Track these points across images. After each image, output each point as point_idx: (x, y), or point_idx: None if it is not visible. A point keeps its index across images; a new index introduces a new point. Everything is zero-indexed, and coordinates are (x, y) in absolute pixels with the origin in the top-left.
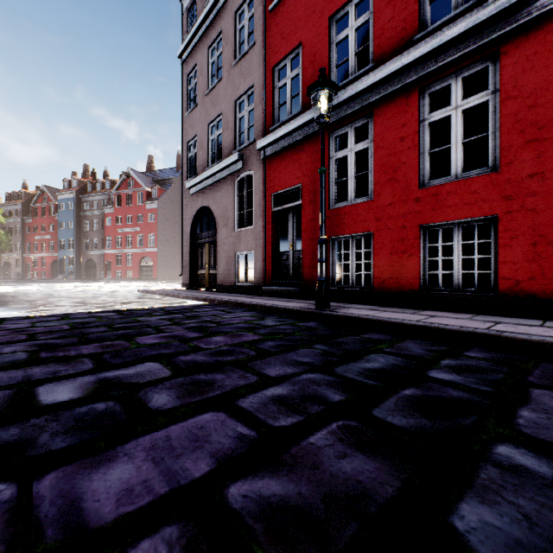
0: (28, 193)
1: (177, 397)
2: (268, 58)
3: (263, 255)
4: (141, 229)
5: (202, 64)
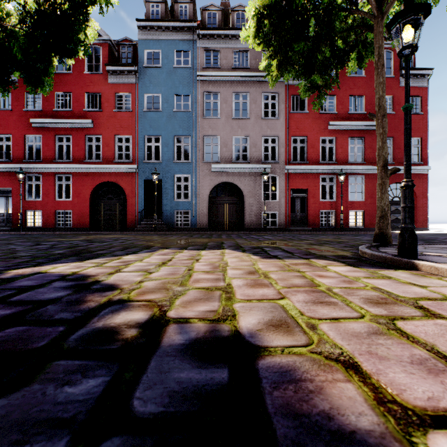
0: None
1: None
2: None
3: None
4: None
5: None
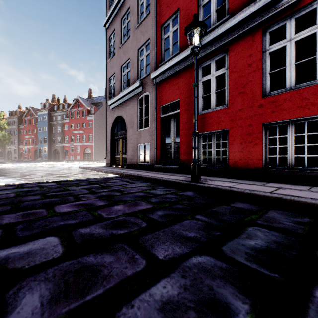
0: (21, 111)
1: (48, 302)
2: (158, 20)
3: (155, 145)
4: (84, 131)
5: (118, 29)
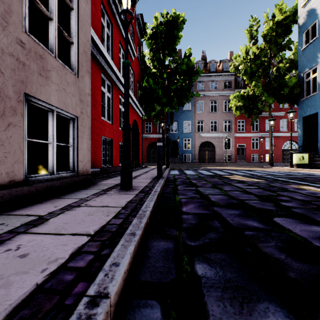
0: None
1: None
2: None
3: None
4: None
5: None
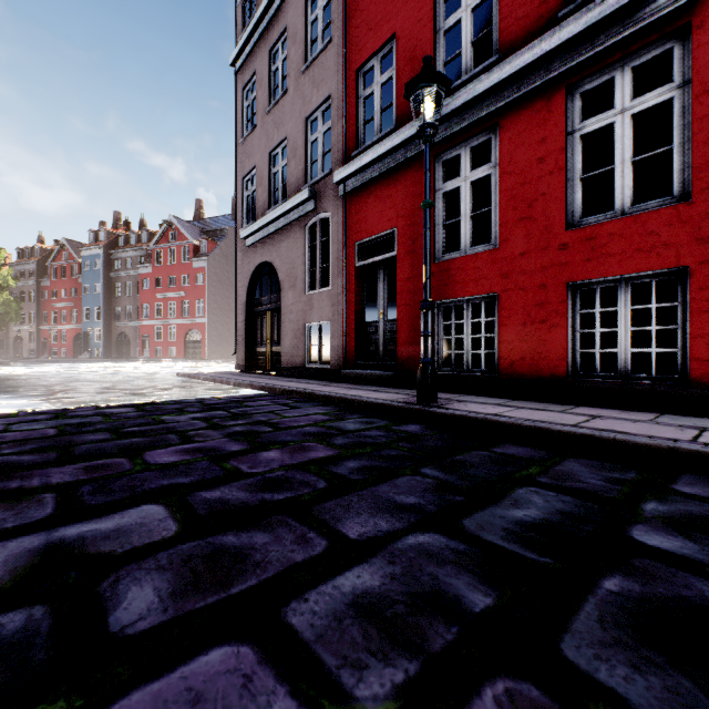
0: (45, 249)
1: (171, 596)
2: (349, 58)
3: (343, 326)
4: (186, 294)
5: (262, 72)
